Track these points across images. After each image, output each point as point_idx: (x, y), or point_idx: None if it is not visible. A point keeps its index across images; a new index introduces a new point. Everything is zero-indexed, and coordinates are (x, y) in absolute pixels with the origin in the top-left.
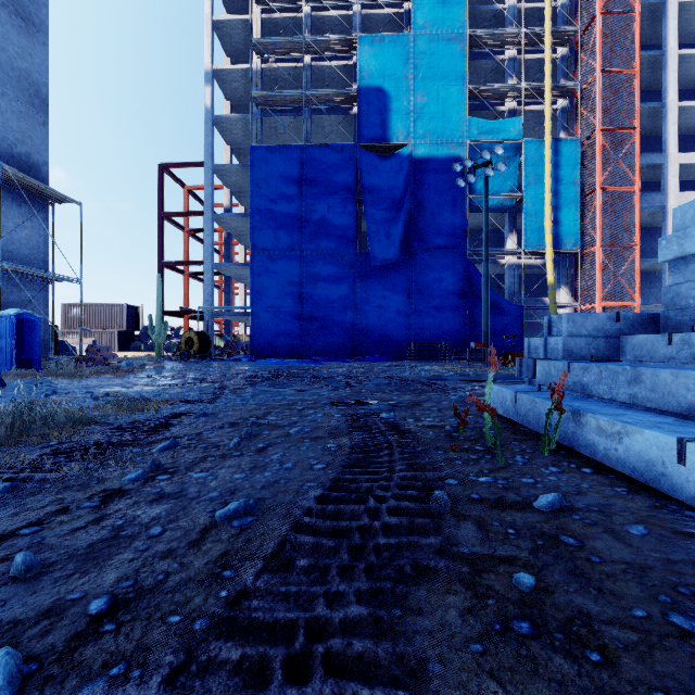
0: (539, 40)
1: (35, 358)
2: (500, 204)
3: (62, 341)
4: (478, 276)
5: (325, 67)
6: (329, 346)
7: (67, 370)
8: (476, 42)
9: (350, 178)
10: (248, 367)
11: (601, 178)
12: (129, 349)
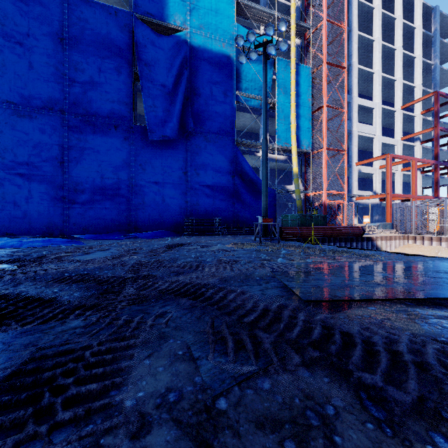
0: None
1: None
2: (259, 106)
3: None
4: (244, 162)
5: None
6: (100, 222)
7: None
8: None
9: (124, 46)
10: None
11: (326, 98)
12: None
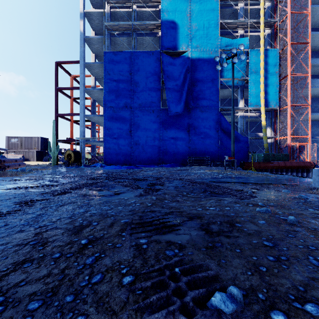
0: None
1: None
2: (236, 84)
3: (1, 156)
4: (225, 121)
5: (144, 12)
6: (146, 159)
7: None
8: None
9: (157, 69)
10: (96, 171)
11: (290, 69)
12: (43, 160)
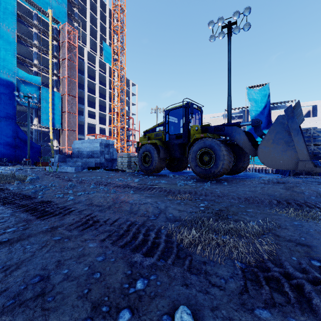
0: (47, 53)
1: None
2: (31, 106)
3: None
4: (22, 132)
5: None
6: None
7: None
8: (20, 38)
9: None
10: None
11: (67, 109)
12: None
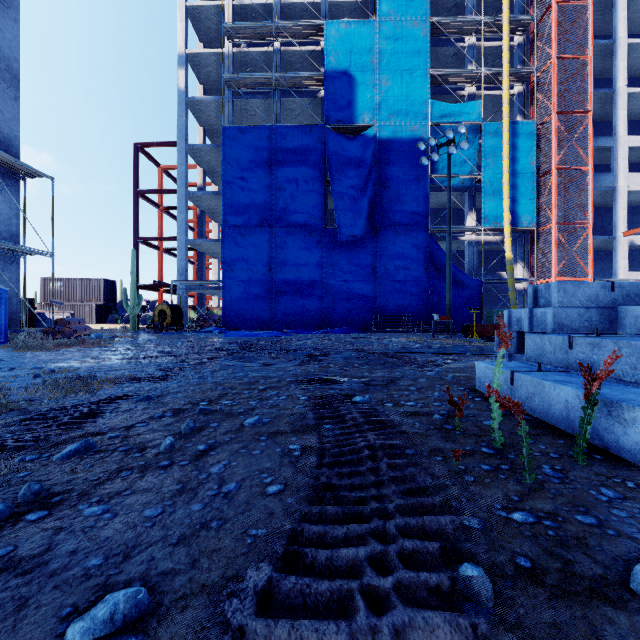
0: (497, 28)
1: (1, 331)
2: (460, 184)
3: (39, 314)
4: (440, 252)
5: (294, 52)
6: (298, 319)
7: (29, 343)
8: (437, 30)
9: (317, 158)
10: (217, 339)
11: (556, 159)
12: (107, 321)
